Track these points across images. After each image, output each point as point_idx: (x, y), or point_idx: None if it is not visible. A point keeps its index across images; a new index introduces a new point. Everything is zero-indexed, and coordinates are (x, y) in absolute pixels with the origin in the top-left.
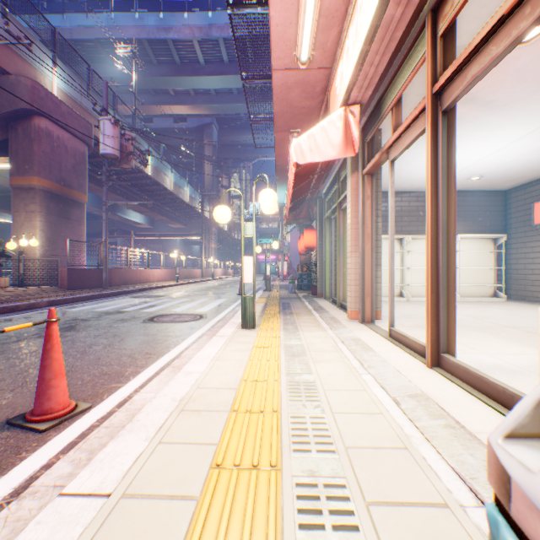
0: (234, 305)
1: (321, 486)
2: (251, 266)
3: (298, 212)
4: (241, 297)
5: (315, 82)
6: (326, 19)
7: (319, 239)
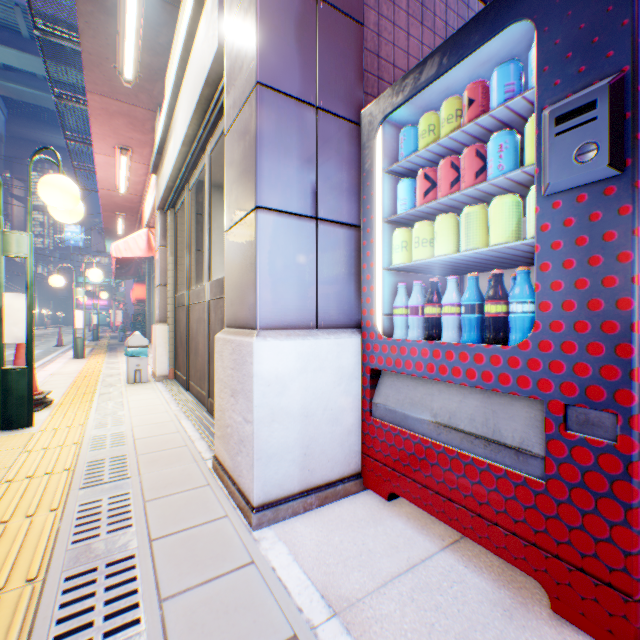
0: (58, 354)
1: (113, 375)
2: (82, 317)
3: (128, 269)
4: (75, 338)
5: (133, 198)
6: (135, 182)
7: (149, 294)
